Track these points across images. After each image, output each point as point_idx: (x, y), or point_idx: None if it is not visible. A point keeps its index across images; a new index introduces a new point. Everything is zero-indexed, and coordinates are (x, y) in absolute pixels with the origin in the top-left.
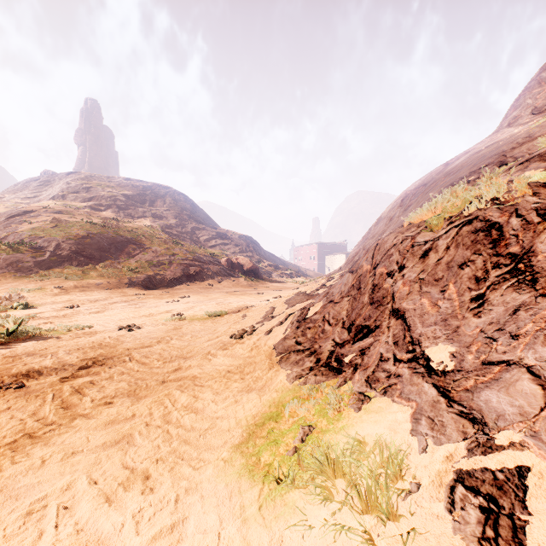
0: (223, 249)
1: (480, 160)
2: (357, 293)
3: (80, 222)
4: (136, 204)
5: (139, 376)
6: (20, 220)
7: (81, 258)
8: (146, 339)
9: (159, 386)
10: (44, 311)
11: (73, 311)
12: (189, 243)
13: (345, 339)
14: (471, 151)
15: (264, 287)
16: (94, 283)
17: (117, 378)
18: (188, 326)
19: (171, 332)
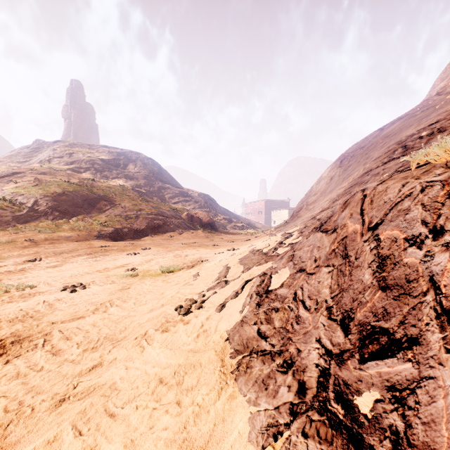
0: (184, 205)
1: (425, 120)
2: (343, 264)
3: (59, 181)
4: (111, 167)
5: (36, 383)
6: (7, 180)
7: (56, 213)
8: (84, 304)
9: (48, 415)
10: (4, 265)
11: (32, 265)
12: (156, 200)
13: (341, 344)
14: (405, 116)
15: (219, 239)
16: (64, 236)
17: (1, 388)
18: (137, 285)
19: (117, 294)
